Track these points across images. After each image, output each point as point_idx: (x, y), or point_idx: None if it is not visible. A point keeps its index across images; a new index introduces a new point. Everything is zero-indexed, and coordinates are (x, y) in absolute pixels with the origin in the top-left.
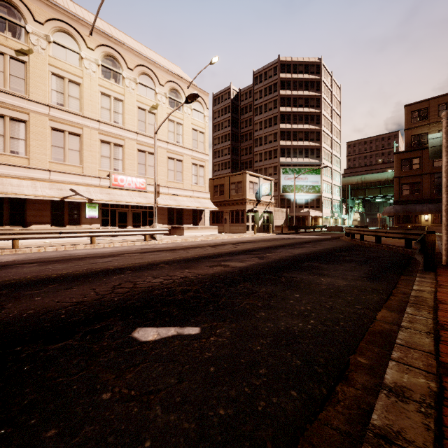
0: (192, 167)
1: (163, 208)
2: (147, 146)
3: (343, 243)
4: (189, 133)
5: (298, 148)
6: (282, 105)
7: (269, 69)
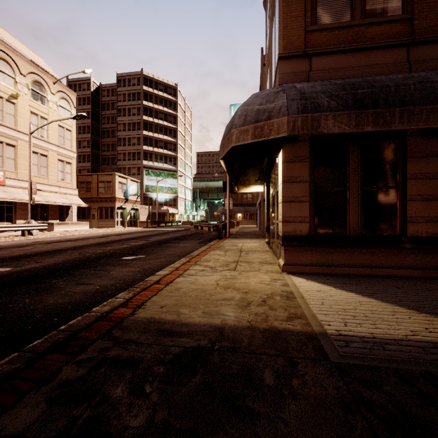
0: (59, 163)
1: (25, 204)
2: (4, 137)
3: (191, 232)
4: (55, 129)
5: (159, 155)
6: (145, 114)
7: (132, 77)
